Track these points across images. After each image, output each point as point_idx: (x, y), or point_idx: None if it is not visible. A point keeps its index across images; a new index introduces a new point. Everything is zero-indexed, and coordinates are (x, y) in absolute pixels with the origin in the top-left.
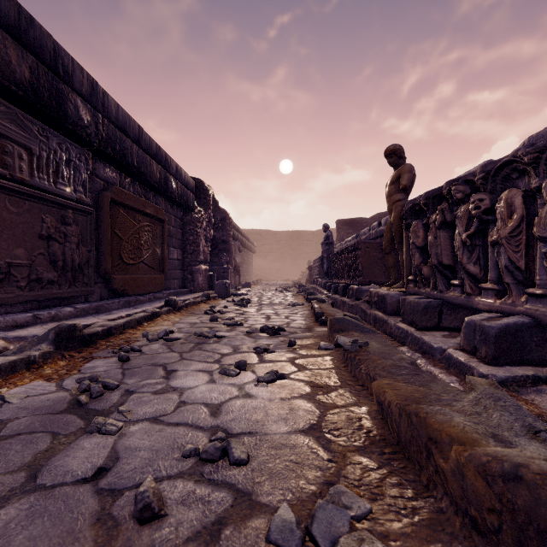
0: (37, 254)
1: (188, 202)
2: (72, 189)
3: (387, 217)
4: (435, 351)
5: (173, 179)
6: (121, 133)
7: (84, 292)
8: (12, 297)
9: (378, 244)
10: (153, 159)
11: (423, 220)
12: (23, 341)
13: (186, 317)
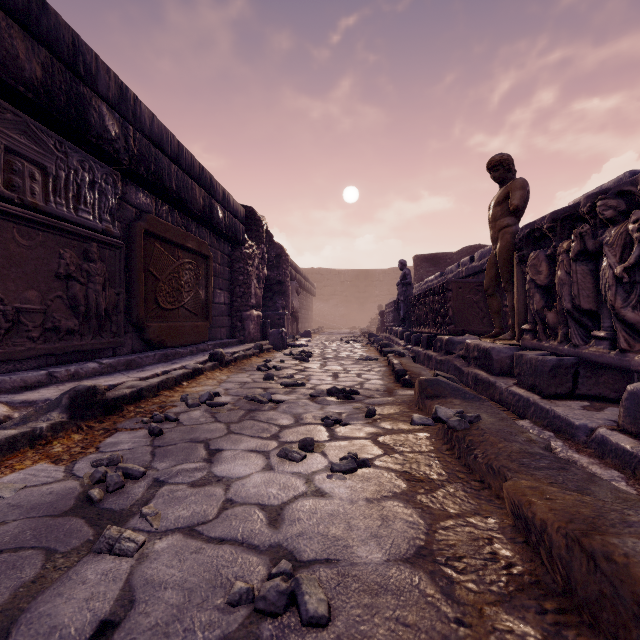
0: (53, 297)
1: (237, 234)
2: (97, 217)
3: (482, 250)
4: (577, 430)
5: (219, 207)
6: (157, 150)
7: (111, 344)
8: (21, 350)
9: (473, 283)
10: (195, 182)
11: (546, 251)
12: (32, 407)
13: (235, 374)
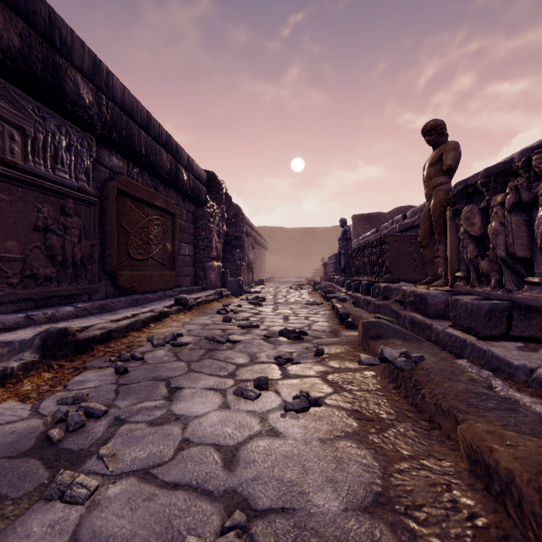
0: (32, 247)
1: (200, 195)
2: (73, 176)
3: (414, 209)
4: (516, 370)
5: (184, 171)
6: (128, 118)
7: (86, 290)
8: (1, 295)
9: (407, 237)
10: (163, 148)
11: (479, 204)
12: (8, 347)
13: (197, 317)
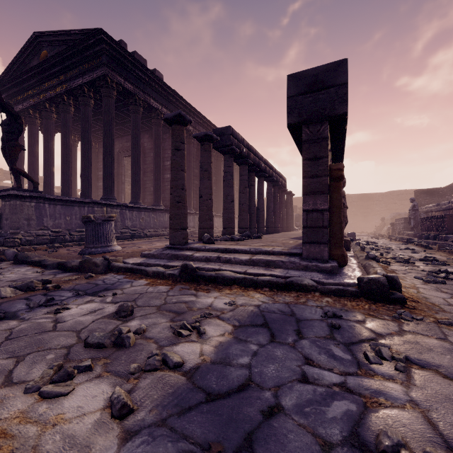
0: None
1: None
2: None
3: None
4: None
5: None
6: None
7: None
8: None
9: None
10: None
11: None
12: None
13: None
